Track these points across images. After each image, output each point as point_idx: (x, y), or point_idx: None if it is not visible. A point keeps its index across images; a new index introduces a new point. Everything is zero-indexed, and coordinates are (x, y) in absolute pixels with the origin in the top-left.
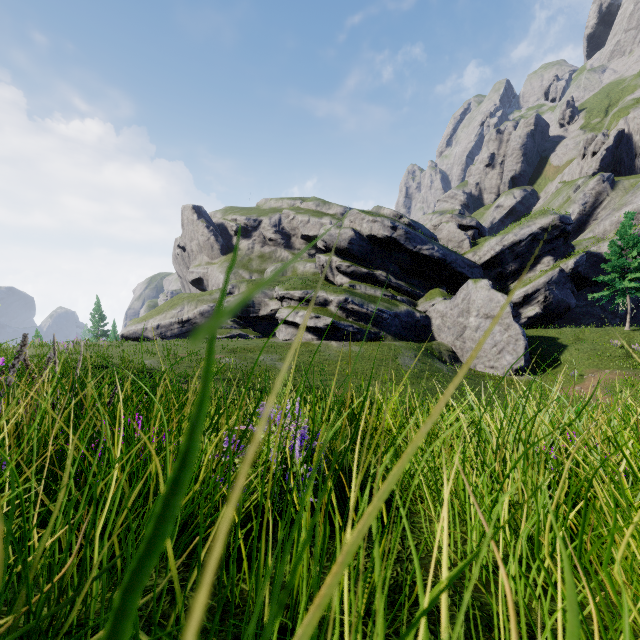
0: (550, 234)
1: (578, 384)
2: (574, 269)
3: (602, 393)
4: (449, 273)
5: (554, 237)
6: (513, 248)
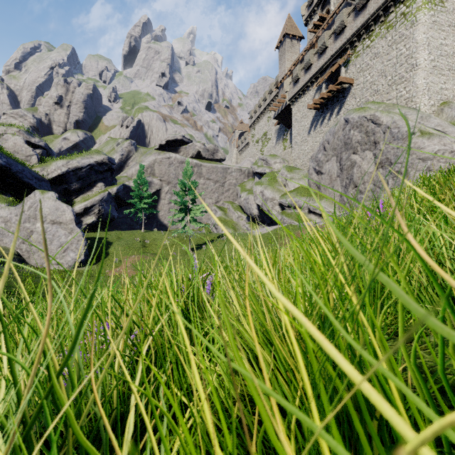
0: (103, 168)
1: (119, 267)
2: (117, 193)
3: (131, 270)
4: (15, 182)
5: (105, 170)
6: (77, 172)
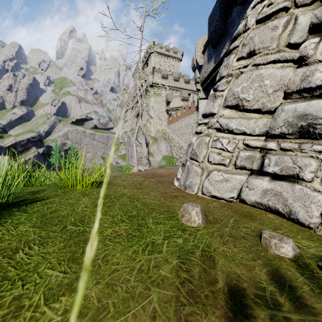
0: (35, 139)
1: None
2: (43, 152)
3: None
4: None
5: (36, 140)
6: (20, 142)
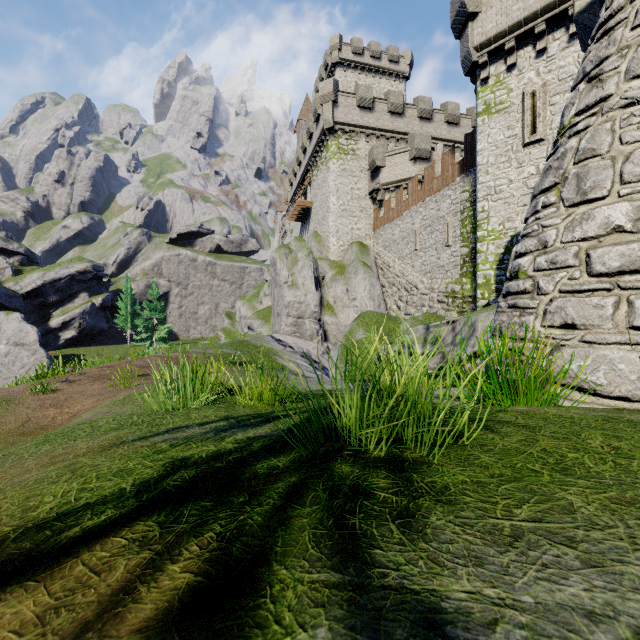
0: (86, 276)
1: None
2: (103, 304)
3: None
4: None
5: (89, 279)
6: (54, 284)
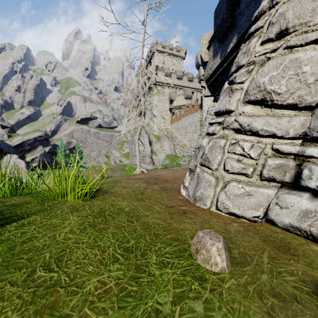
0: (41, 138)
1: None
2: (49, 151)
3: None
4: None
5: (43, 139)
6: (28, 141)
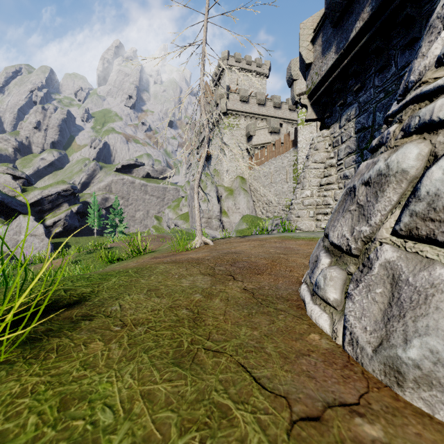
0: (67, 193)
1: None
2: (78, 210)
3: None
4: (7, 208)
5: (69, 195)
6: (48, 198)
